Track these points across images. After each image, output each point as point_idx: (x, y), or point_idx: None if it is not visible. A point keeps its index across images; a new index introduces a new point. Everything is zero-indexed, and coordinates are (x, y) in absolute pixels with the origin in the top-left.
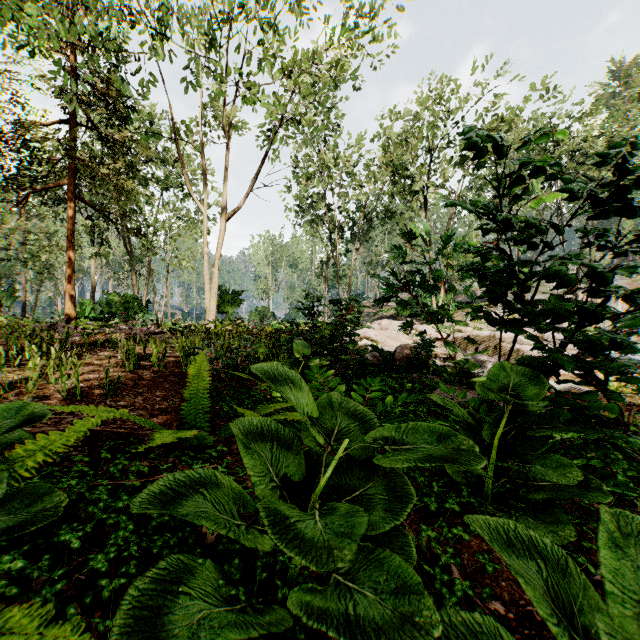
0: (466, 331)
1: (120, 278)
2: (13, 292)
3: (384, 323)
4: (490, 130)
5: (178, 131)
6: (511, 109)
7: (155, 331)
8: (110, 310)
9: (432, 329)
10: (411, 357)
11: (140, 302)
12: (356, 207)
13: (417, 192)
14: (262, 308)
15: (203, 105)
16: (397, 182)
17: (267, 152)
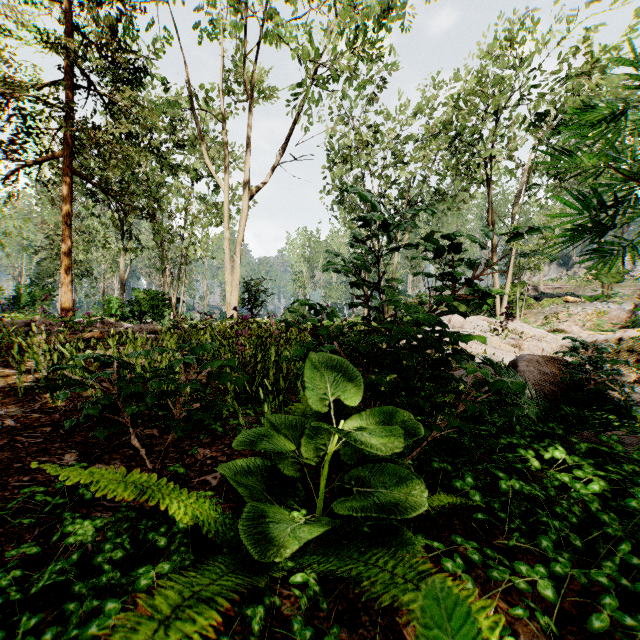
0: (571, 331)
1: (151, 275)
2: (51, 291)
3: (456, 319)
4: (579, 76)
5: (197, 100)
6: (604, 51)
7: (159, 330)
8: (140, 308)
9: (531, 328)
10: (554, 381)
11: (166, 299)
12: (401, 192)
13: (477, 166)
14: (297, 306)
15: (226, 71)
16: (453, 153)
17: (298, 115)
